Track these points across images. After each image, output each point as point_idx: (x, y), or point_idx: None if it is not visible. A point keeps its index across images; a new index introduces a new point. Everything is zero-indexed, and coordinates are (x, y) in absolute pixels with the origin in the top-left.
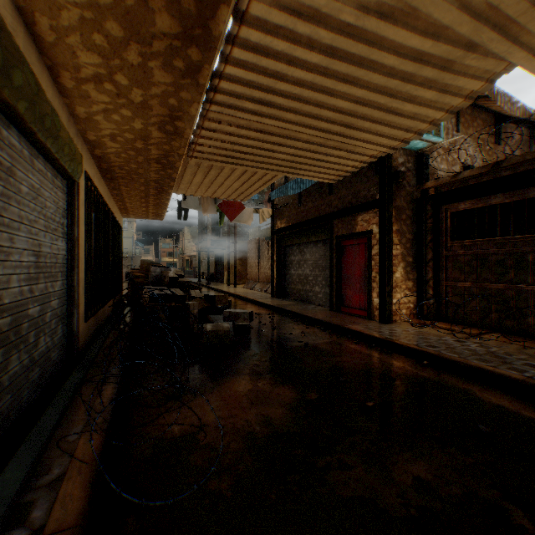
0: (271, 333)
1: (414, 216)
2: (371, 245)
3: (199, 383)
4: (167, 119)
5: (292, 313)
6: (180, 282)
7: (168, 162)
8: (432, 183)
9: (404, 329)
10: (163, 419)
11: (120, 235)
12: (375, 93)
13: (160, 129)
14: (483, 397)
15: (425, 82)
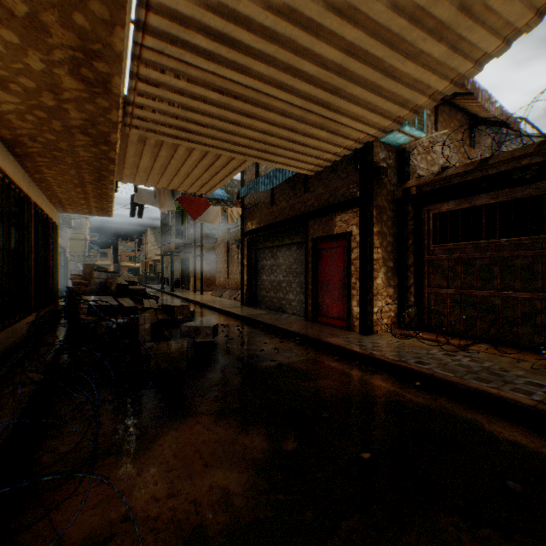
0: (239, 350)
1: (395, 217)
2: (351, 248)
3: (134, 433)
4: (81, 57)
5: (263, 324)
6: (132, 291)
7: (99, 133)
8: (414, 182)
9: (387, 342)
10: (59, 510)
11: (55, 233)
12: (373, 39)
13: (73, 75)
14: (494, 430)
15: (435, 29)
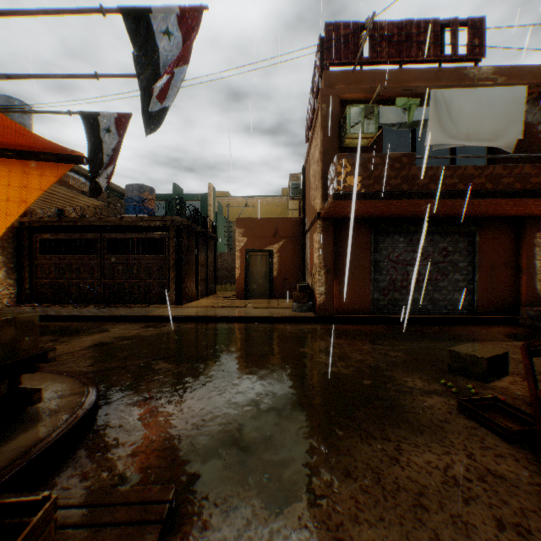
0: None
1: (17, 237)
2: None
3: None
4: None
5: None
6: None
7: None
8: (29, 219)
9: (3, 309)
10: None
11: None
12: None
13: None
14: None
15: None
